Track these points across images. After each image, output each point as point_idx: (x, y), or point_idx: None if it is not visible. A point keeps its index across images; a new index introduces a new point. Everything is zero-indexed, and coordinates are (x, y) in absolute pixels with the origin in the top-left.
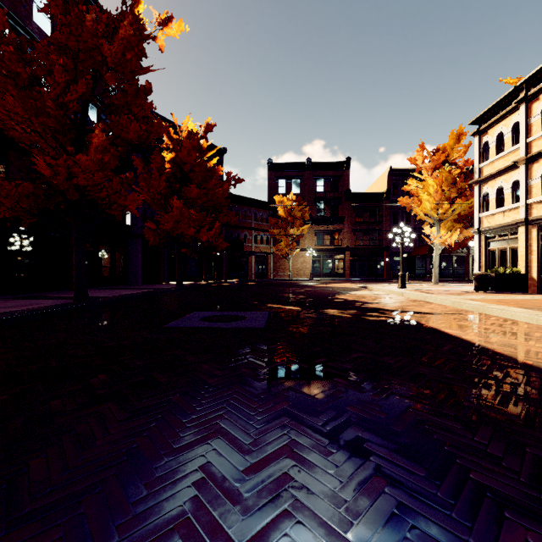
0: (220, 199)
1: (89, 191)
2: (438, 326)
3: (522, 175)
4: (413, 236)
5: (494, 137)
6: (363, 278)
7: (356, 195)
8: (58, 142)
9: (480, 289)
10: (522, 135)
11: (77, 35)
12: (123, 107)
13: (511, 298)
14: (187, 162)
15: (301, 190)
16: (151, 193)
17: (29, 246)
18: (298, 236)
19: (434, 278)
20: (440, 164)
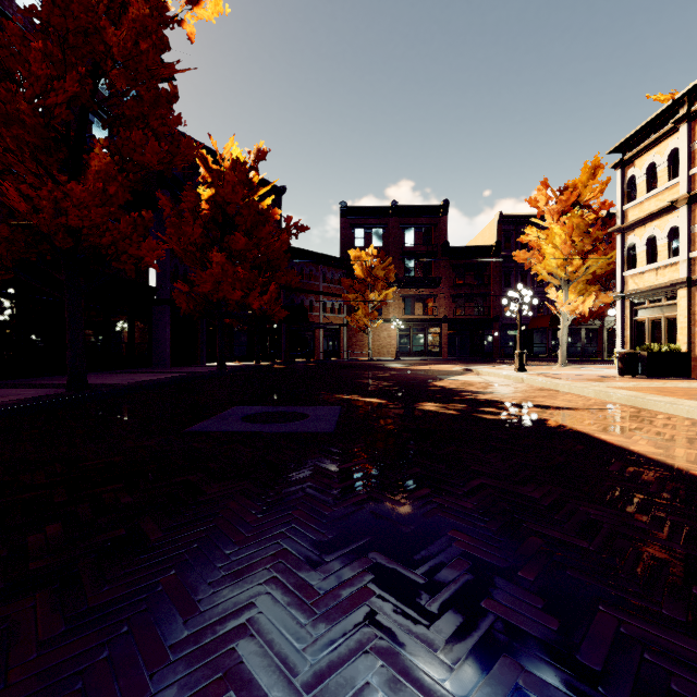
0: (277, 253)
1: (86, 236)
2: (587, 429)
3: (683, 220)
4: (535, 302)
5: (644, 169)
6: (465, 357)
7: (457, 249)
8: (41, 165)
9: (627, 373)
10: (682, 166)
11: (63, 6)
12: (137, 119)
13: (673, 386)
14: (231, 201)
15: (384, 242)
16: (182, 243)
17: (8, 313)
18: (380, 303)
19: (561, 358)
20: (570, 207)
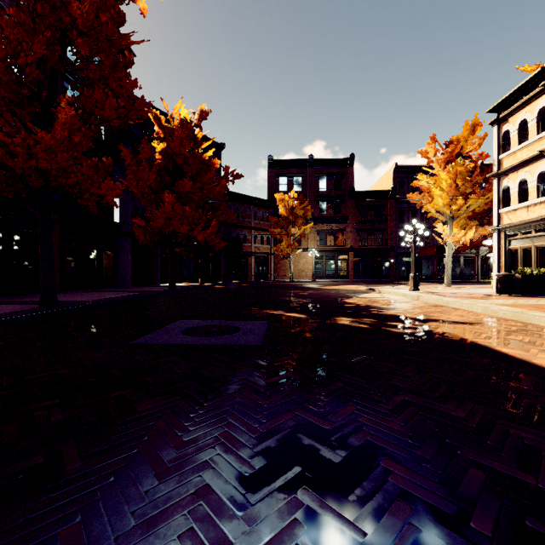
0: (217, 195)
1: (54, 177)
2: (487, 342)
3: None
4: (427, 234)
5: (517, 125)
6: (368, 279)
7: (361, 193)
8: (17, 117)
9: (504, 292)
10: None
11: None
12: (99, 81)
13: None
14: (180, 153)
15: (302, 188)
16: (139, 186)
17: None
18: (300, 236)
19: (447, 279)
20: (454, 157)
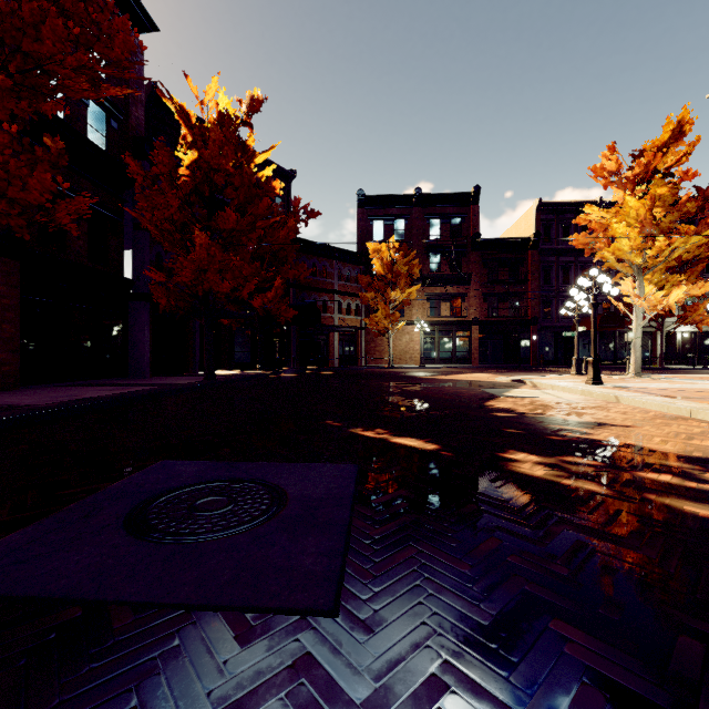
0: (282, 241)
1: None
2: None
3: None
4: (615, 292)
5: None
6: (499, 364)
7: (489, 241)
8: None
9: None
10: None
11: None
12: None
13: None
14: (219, 168)
15: (406, 235)
16: (154, 219)
17: None
18: (403, 303)
19: (634, 365)
20: (650, 173)
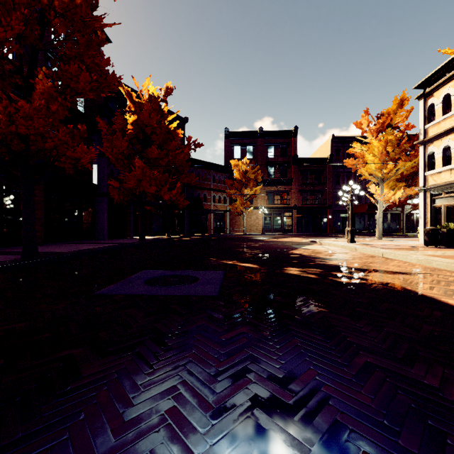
0: (181, 161)
1: (33, 141)
2: (431, 293)
3: None
4: (362, 194)
5: (441, 99)
6: (309, 233)
7: (303, 159)
8: None
9: (431, 244)
10: None
11: None
12: (75, 58)
13: None
14: (149, 124)
15: (254, 155)
16: (114, 153)
17: None
18: (251, 196)
19: (378, 233)
20: (385, 127)
